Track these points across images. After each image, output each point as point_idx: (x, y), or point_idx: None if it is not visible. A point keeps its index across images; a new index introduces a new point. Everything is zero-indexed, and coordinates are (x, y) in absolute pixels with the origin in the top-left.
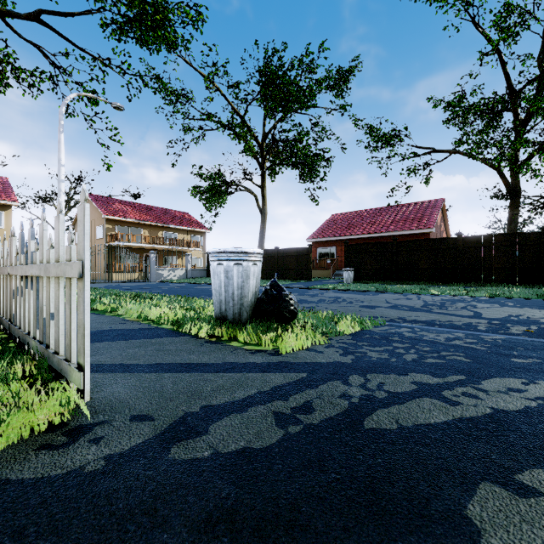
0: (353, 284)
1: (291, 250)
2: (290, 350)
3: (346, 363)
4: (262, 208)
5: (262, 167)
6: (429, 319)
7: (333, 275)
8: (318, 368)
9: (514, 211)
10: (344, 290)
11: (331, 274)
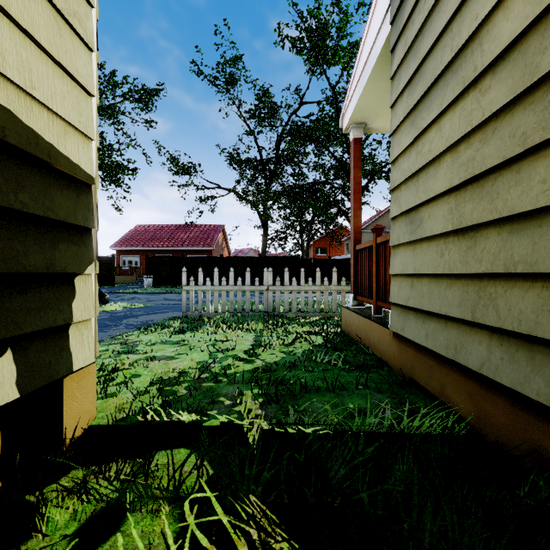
0: (151, 288)
1: None
2: (108, 311)
3: (127, 311)
4: None
5: None
6: (175, 303)
7: (137, 281)
8: (118, 312)
9: (265, 238)
10: (143, 293)
11: (135, 280)
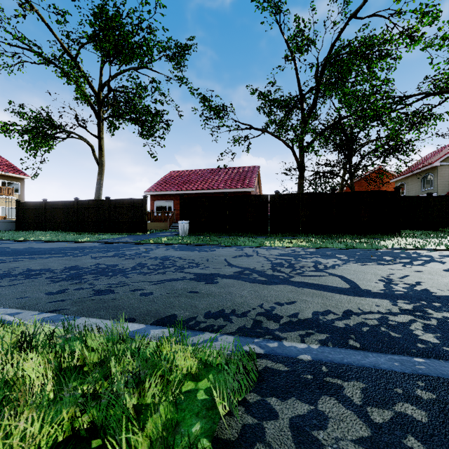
0: (188, 237)
1: (125, 201)
2: None
3: None
4: (99, 159)
5: (98, 115)
6: (314, 309)
7: (170, 228)
8: None
9: (301, 180)
10: (178, 244)
11: (168, 226)
